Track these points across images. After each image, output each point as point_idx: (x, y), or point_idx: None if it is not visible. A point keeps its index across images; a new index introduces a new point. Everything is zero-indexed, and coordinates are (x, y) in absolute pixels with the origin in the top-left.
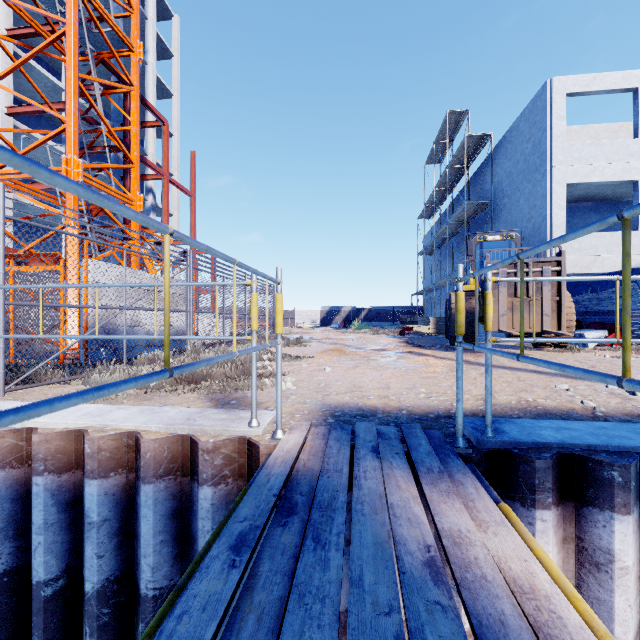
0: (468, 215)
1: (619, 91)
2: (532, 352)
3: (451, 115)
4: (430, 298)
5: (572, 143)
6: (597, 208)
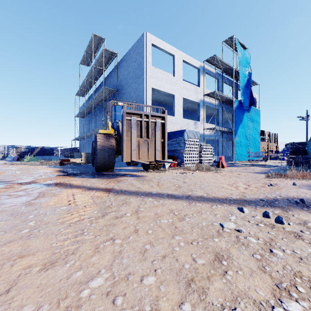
0: (105, 96)
1: (169, 53)
2: (146, 173)
3: (95, 37)
4: (83, 142)
5: (154, 69)
6: (159, 106)
